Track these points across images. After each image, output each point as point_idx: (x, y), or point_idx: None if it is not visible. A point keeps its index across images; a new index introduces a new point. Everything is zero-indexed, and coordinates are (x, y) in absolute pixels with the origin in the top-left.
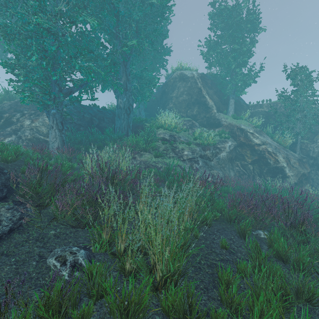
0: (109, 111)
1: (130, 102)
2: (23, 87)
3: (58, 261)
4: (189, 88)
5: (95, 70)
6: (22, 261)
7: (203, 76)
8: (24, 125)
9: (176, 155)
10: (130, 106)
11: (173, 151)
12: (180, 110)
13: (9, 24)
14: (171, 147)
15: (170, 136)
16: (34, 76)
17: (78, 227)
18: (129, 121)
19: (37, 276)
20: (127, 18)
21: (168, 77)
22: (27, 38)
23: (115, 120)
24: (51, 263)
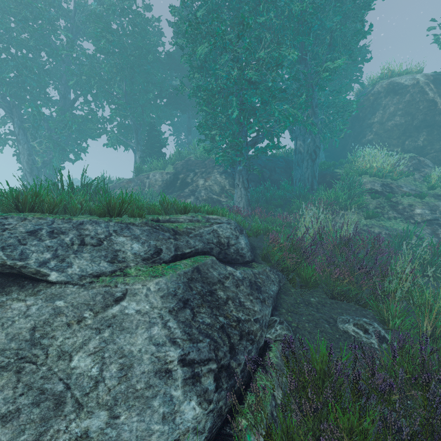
0: (281, 158)
1: (316, 143)
2: (211, 146)
3: (358, 329)
4: (408, 105)
5: (292, 112)
6: (313, 322)
7: (438, 78)
8: (199, 185)
9: (400, 215)
10: (316, 148)
11: (393, 208)
12: (389, 142)
13: (214, 86)
14: (387, 202)
15: (383, 185)
16: (226, 133)
17: (337, 298)
18: (314, 169)
19: (342, 338)
20: (317, 31)
21: (360, 93)
22: (229, 95)
23: (293, 170)
24: (349, 329)
